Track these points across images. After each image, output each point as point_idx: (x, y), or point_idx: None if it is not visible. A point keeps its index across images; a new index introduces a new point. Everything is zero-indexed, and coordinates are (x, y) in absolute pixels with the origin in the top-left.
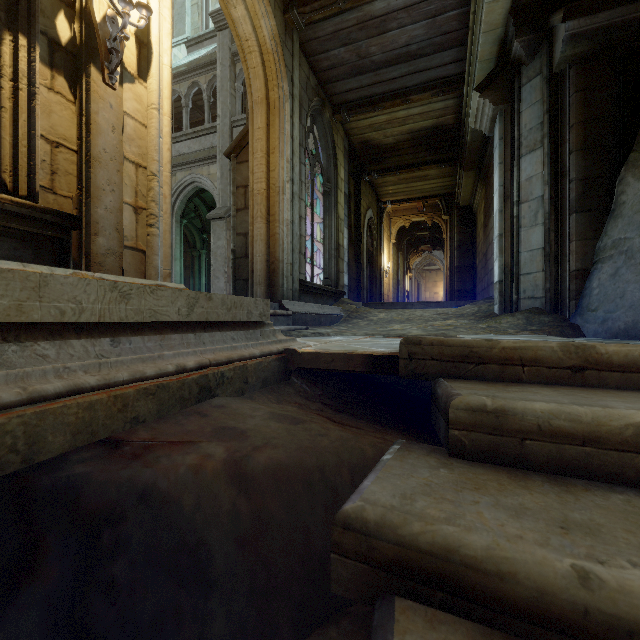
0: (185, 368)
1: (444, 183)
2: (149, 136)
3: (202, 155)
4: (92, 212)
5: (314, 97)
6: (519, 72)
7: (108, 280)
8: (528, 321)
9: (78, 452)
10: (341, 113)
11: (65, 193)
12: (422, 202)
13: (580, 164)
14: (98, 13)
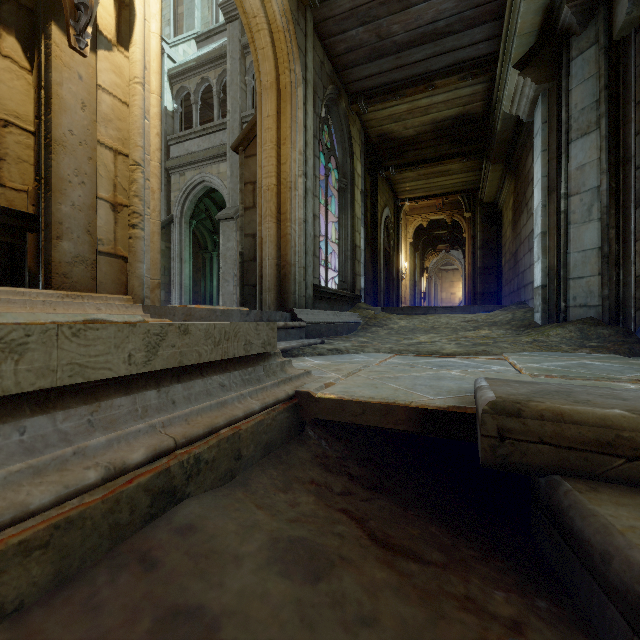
0: (124, 468)
1: (467, 178)
2: (131, 117)
3: (211, 153)
4: (53, 209)
5: (329, 84)
6: (568, 44)
7: None
8: (583, 334)
9: None
10: (358, 103)
11: (17, 186)
12: (441, 199)
13: None
14: None
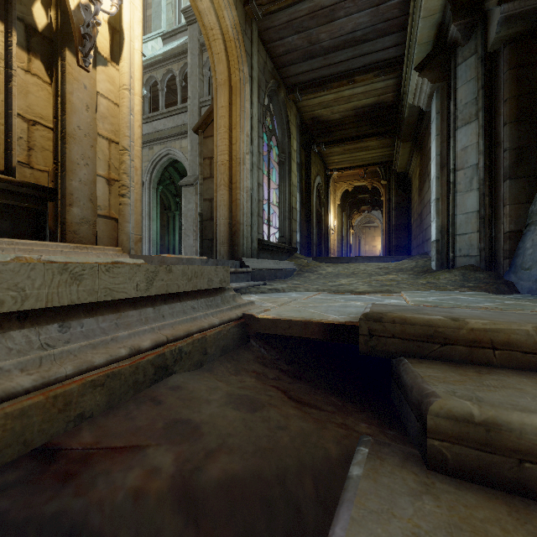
0: (140, 350)
1: (383, 153)
2: (121, 114)
3: (175, 131)
4: (67, 184)
5: (271, 79)
6: (455, 53)
7: (57, 262)
8: (464, 277)
9: (3, 472)
10: (294, 93)
11: (42, 167)
12: (363, 169)
13: (513, 135)
14: (72, 1)
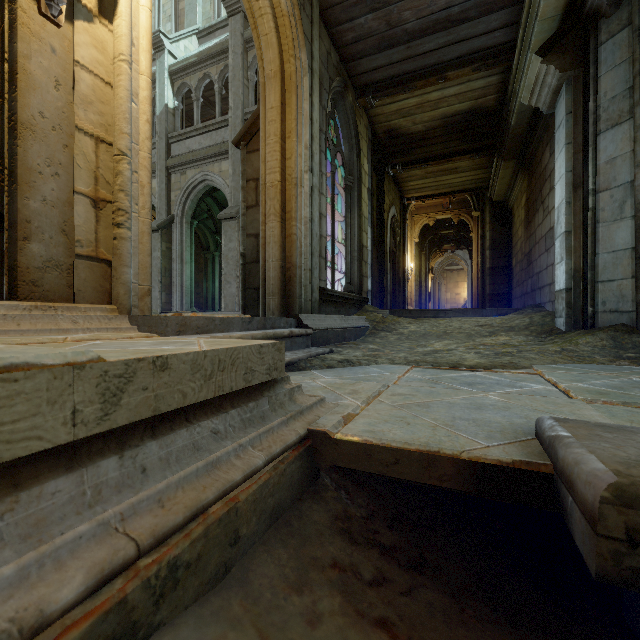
0: (41, 622)
1: (476, 176)
2: (116, 99)
3: (213, 151)
4: (19, 205)
5: (336, 76)
6: (596, 27)
7: None
8: (616, 343)
9: None
10: (365, 96)
11: None
12: (448, 198)
13: None
14: None
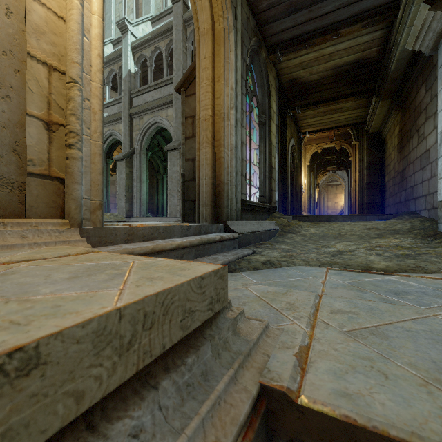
0: None
1: (357, 114)
2: (68, 32)
3: (161, 101)
4: None
5: (253, 37)
6: None
7: None
8: None
9: None
10: (275, 53)
11: None
12: (333, 132)
13: None
14: None
